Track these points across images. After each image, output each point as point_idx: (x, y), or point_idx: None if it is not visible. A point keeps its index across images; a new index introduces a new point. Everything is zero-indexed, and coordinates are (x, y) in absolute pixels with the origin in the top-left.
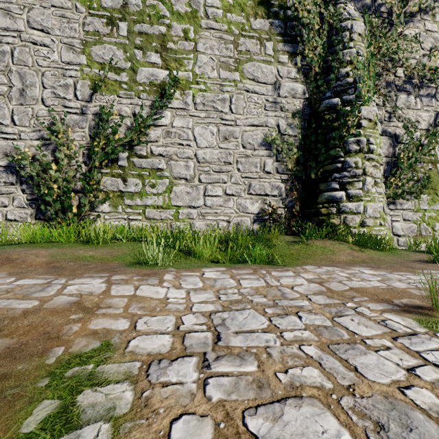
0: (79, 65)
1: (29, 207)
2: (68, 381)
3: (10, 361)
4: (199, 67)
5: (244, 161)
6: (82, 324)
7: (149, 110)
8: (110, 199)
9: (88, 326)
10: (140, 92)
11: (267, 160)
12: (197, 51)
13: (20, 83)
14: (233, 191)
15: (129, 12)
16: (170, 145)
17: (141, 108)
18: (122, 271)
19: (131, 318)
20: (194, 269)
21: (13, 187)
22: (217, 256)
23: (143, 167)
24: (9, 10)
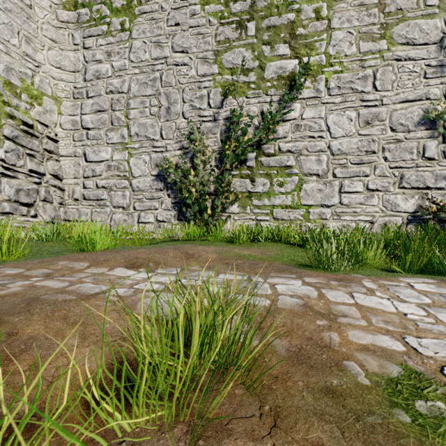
0: (212, 75)
1: (173, 209)
2: (442, 425)
3: (311, 370)
4: (334, 46)
5: (393, 147)
6: (338, 333)
7: (276, 105)
8: (238, 200)
9: (348, 338)
10: (268, 88)
11: (429, 142)
12: (331, 29)
13: (166, 102)
14: (378, 186)
15: (257, 9)
16: (299, 139)
17: (270, 104)
18: (304, 274)
19: (391, 335)
20: (389, 278)
21: (161, 193)
22: (382, 263)
23: (270, 165)
24: (159, 42)
